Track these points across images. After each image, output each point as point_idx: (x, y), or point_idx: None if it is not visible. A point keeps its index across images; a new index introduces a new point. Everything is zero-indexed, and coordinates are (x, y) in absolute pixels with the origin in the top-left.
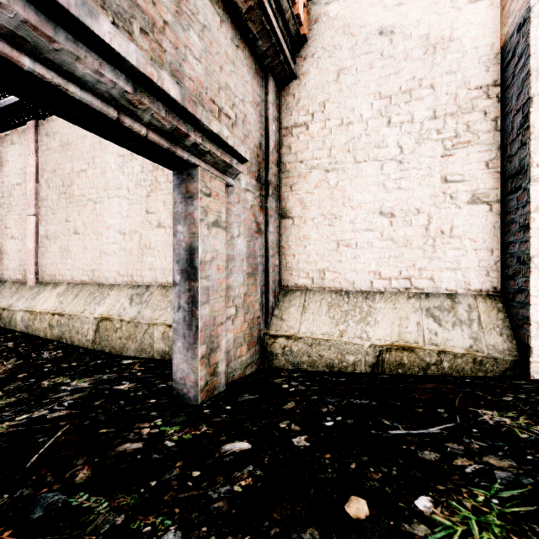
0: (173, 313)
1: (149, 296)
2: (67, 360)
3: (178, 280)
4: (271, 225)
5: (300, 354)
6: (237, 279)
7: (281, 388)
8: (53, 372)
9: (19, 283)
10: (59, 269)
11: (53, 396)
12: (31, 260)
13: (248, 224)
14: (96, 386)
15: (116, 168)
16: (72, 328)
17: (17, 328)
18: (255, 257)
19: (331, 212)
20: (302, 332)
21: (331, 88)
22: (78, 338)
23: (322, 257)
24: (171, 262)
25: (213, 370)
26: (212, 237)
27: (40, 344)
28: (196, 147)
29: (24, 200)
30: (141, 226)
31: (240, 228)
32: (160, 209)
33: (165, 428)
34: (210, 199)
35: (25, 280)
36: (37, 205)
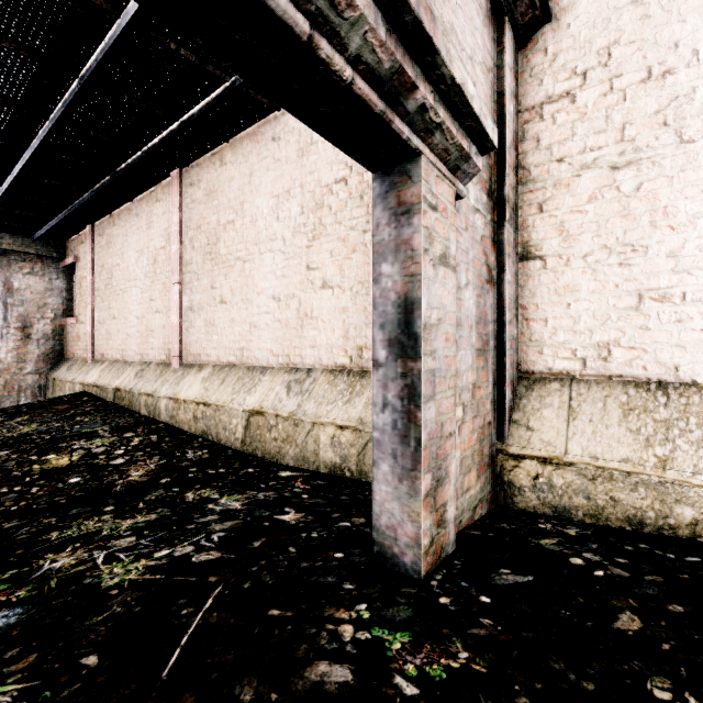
0: (374, 414)
1: (311, 384)
2: (214, 463)
3: (382, 358)
4: (508, 270)
5: (568, 493)
6: (464, 358)
7: (572, 566)
8: (198, 480)
9: (164, 365)
10: (204, 348)
11: (199, 519)
12: (175, 337)
13: (478, 267)
14: (251, 510)
15: (269, 214)
16: (219, 422)
17: (161, 418)
18: (486, 323)
19: (624, 241)
20: (573, 453)
21: (624, 18)
22: (225, 435)
23: (603, 322)
24: (340, 336)
25: (440, 518)
26: (439, 283)
27: (184, 439)
28: (422, 116)
29: (169, 266)
30: (300, 288)
31: (468, 273)
32: (325, 262)
33: (381, 632)
34: (437, 215)
35: (169, 361)
36: (181, 270)
